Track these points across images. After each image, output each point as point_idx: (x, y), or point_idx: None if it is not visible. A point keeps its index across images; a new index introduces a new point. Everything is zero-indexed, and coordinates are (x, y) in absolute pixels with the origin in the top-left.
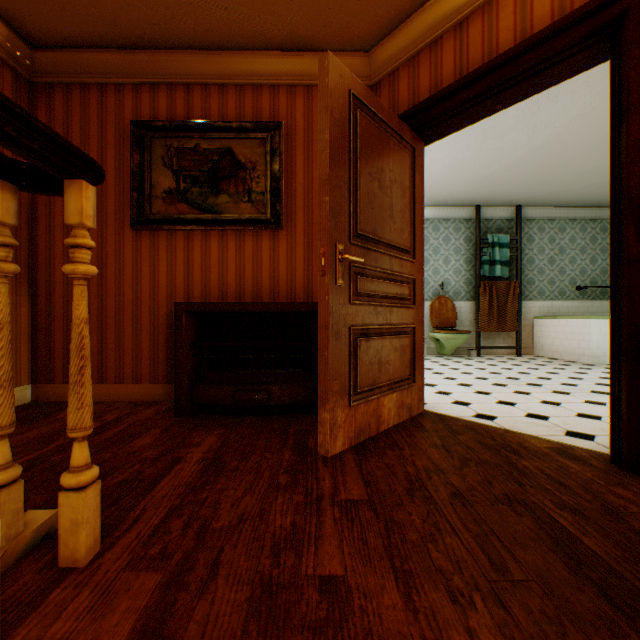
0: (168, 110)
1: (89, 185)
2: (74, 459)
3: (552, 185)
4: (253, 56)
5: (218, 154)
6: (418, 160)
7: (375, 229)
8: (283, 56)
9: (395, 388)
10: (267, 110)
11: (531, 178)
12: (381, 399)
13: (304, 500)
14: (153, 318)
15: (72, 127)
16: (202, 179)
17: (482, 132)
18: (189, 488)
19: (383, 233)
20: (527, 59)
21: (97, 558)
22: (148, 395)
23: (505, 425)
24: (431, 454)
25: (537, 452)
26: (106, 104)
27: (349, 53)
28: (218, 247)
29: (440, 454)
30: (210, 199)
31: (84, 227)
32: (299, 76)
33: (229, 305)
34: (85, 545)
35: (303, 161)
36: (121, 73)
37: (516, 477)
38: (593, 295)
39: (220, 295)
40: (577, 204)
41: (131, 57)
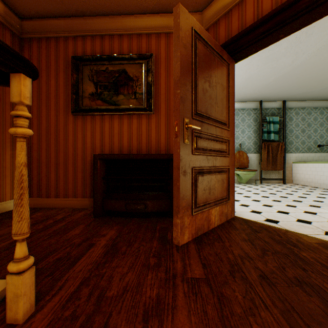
0: (91, 50)
1: (26, 77)
2: (16, 253)
3: (304, 88)
4: (137, 17)
5: (118, 73)
6: (231, 71)
7: (207, 110)
8: (153, 17)
9: (218, 203)
10: (145, 47)
11: (292, 84)
12: (210, 210)
13: (165, 277)
14: (83, 163)
15: (41, 61)
16: (109, 87)
17: (265, 58)
18: (95, 265)
19: (211, 113)
20: (302, 3)
21: (31, 317)
22: (81, 204)
23: (285, 227)
24: (242, 246)
25: (310, 246)
26: (59, 48)
27: (190, 13)
28: (118, 124)
29: (248, 246)
30: (114, 97)
31: (23, 104)
32: (162, 28)
33: (123, 155)
34: (22, 310)
35: (164, 75)
36: (66, 31)
37: (300, 264)
38: (327, 150)
39: (119, 150)
40: (318, 99)
41: (71, 21)
